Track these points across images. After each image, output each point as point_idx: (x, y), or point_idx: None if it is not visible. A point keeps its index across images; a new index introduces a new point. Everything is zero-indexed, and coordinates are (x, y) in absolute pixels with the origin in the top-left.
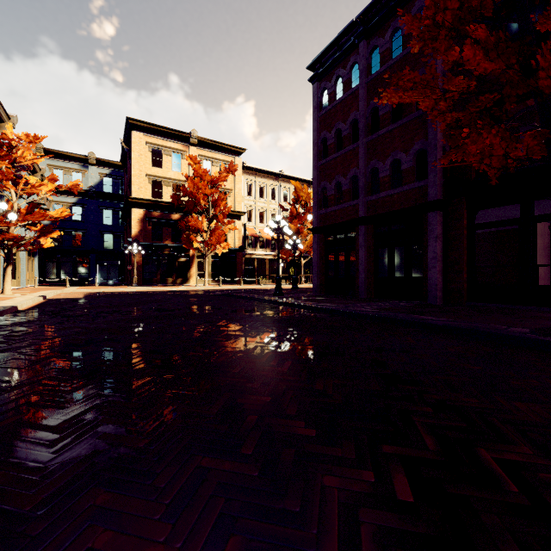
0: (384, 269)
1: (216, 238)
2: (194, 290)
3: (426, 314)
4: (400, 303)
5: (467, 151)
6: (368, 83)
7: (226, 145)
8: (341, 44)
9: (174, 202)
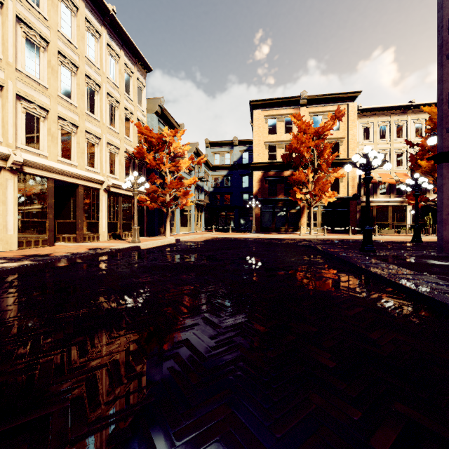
0: None
1: (320, 187)
2: (292, 238)
3: None
4: None
5: None
6: None
7: (337, 95)
8: None
9: (283, 161)
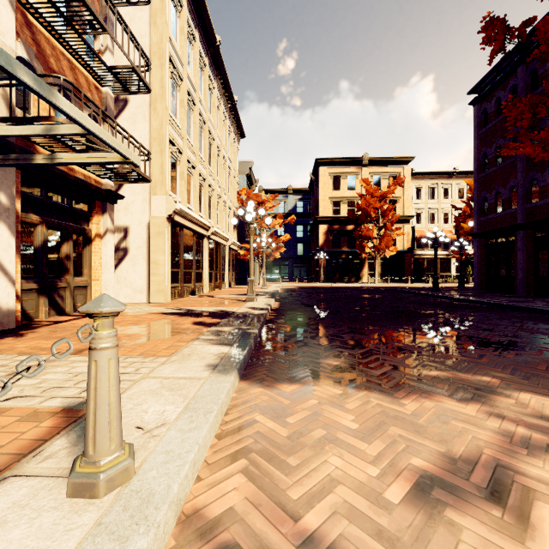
0: (544, 270)
1: (385, 243)
2: (366, 286)
3: (547, 305)
4: (548, 299)
5: None
6: None
7: (395, 158)
8: (500, 69)
9: (349, 217)
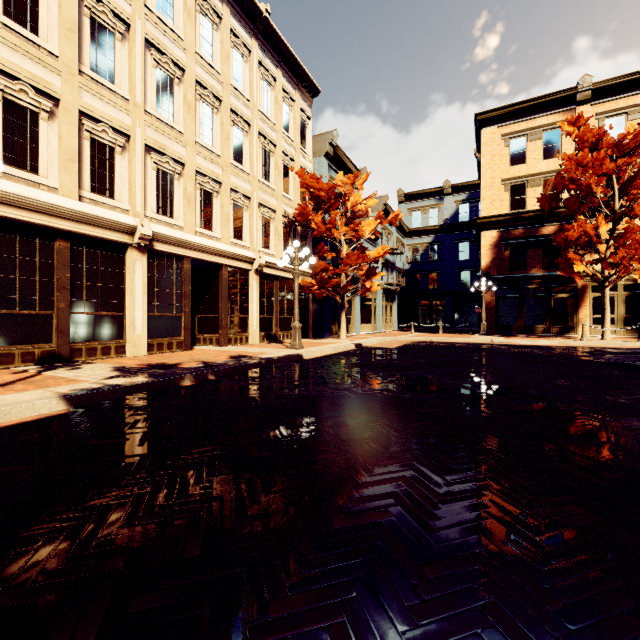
0: None
1: (629, 249)
2: (568, 347)
3: None
4: None
5: None
6: None
7: None
8: None
9: (542, 207)
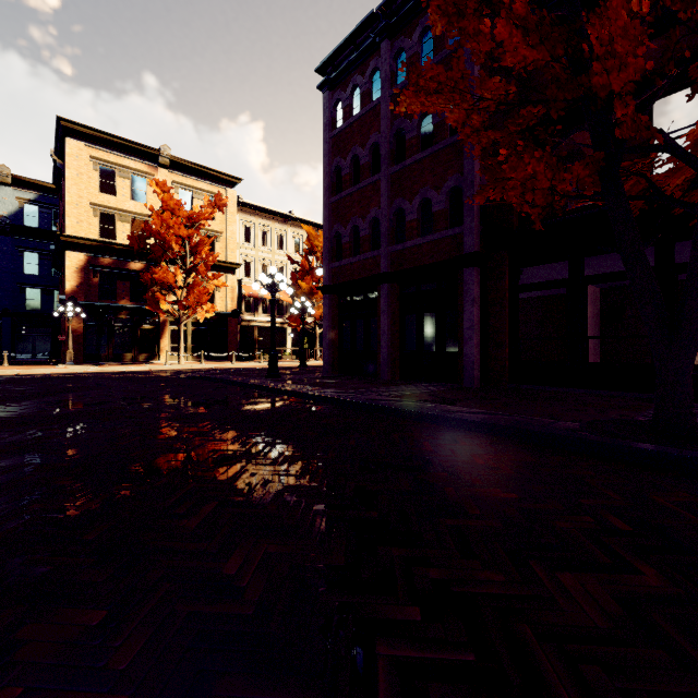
0: (412, 342)
1: (196, 297)
2: (159, 370)
3: (457, 403)
4: (429, 387)
5: (507, 187)
6: (392, 97)
7: (214, 172)
8: (359, 42)
9: (133, 245)
